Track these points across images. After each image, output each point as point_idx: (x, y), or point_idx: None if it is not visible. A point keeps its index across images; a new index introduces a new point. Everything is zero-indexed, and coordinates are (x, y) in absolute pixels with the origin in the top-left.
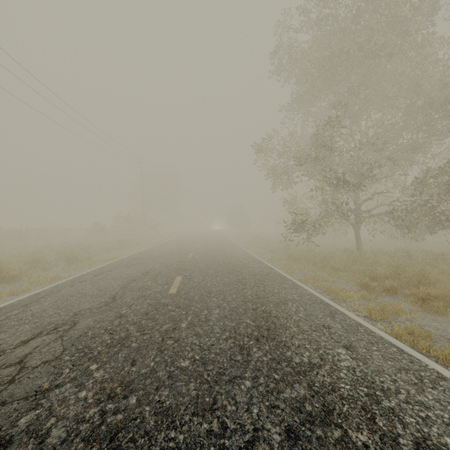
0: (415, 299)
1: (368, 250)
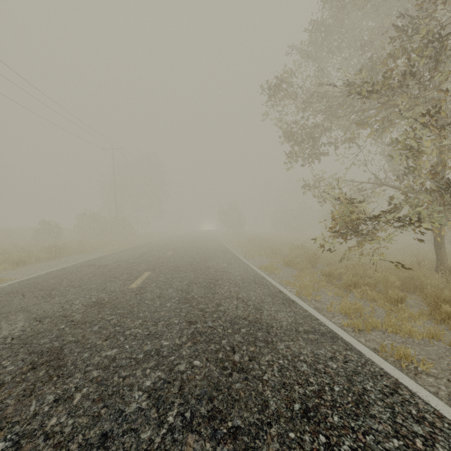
0: None
1: None
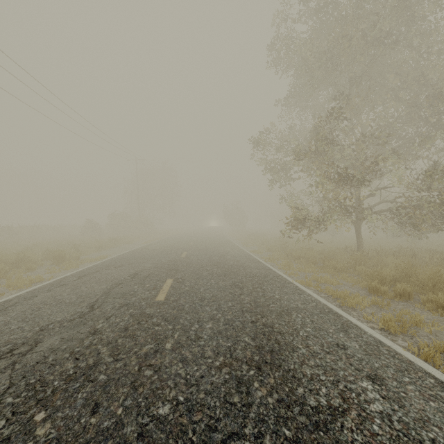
0: (433, 306)
1: (369, 248)
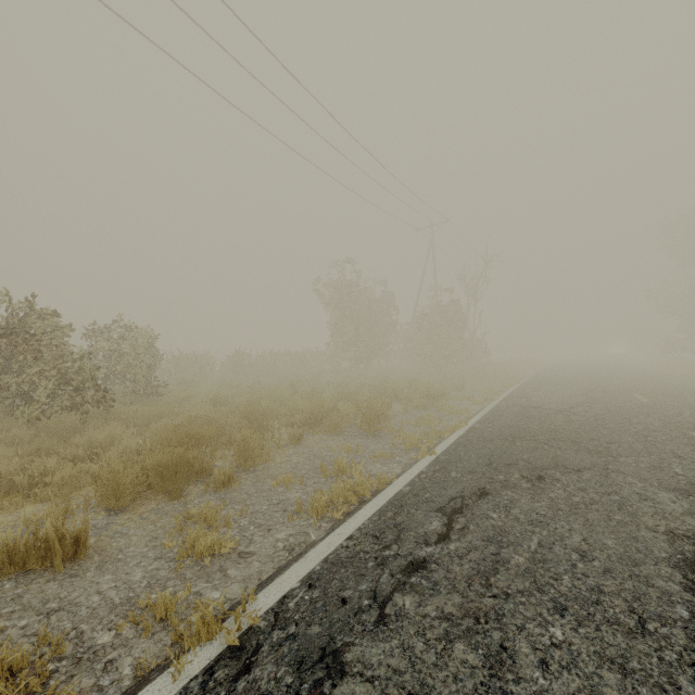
0: None
1: None
